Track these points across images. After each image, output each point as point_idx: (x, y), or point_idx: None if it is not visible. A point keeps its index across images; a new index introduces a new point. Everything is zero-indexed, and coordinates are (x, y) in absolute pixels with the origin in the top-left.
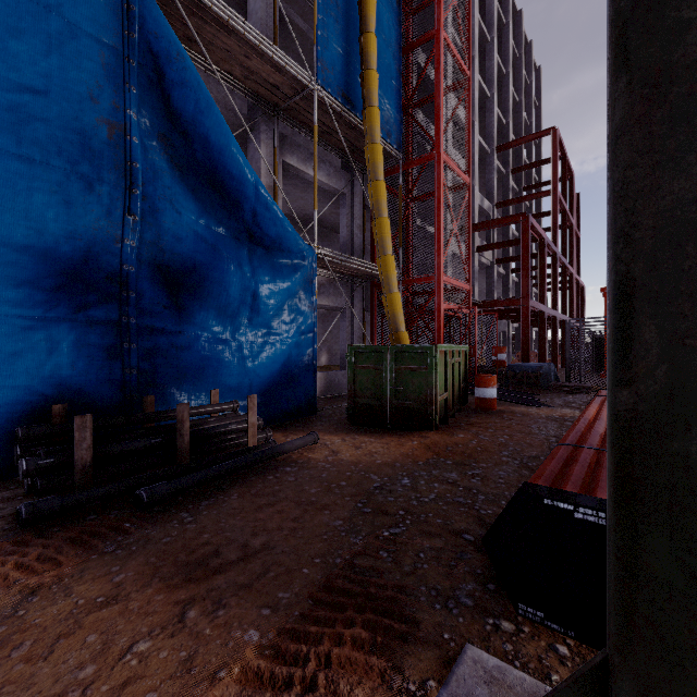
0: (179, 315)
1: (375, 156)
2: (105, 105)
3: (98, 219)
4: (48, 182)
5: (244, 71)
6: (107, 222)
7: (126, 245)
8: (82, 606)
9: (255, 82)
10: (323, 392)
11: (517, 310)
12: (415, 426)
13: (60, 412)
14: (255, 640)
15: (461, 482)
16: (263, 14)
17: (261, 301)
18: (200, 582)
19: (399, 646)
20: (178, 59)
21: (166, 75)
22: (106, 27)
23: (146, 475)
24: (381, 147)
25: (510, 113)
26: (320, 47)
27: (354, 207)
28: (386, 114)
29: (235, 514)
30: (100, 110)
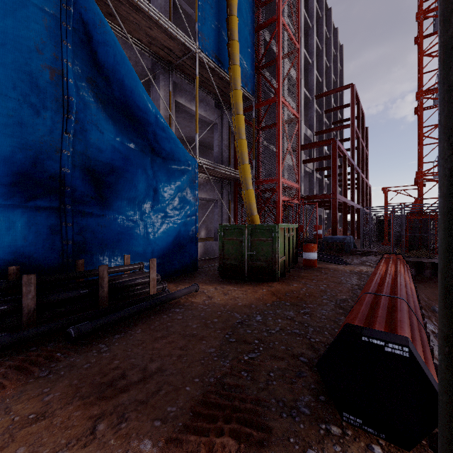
0: (102, 203)
1: (237, 98)
2: (48, 55)
3: (43, 135)
4: (6, 108)
5: (148, 38)
6: (50, 138)
7: (64, 154)
8: (17, 422)
9: (156, 46)
10: (203, 255)
11: (329, 202)
12: (264, 278)
13: (14, 271)
14: (148, 448)
15: (296, 318)
16: (161, 1)
17: (160, 194)
18: (110, 399)
19: (257, 450)
20: (101, 26)
21: (92, 37)
22: (49, 1)
23: (75, 316)
24: (241, 92)
25: (324, 74)
26: (200, 24)
27: (223, 132)
28: (244, 71)
29: (139, 345)
30: (45, 59)
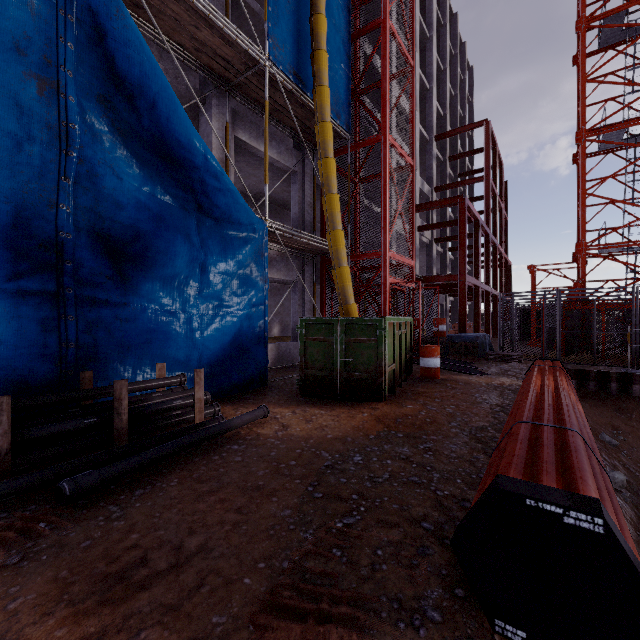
0: (121, 286)
1: (325, 134)
2: (36, 58)
3: (28, 181)
4: None
5: (194, 42)
6: (38, 185)
7: (62, 211)
8: None
9: (206, 54)
10: (275, 363)
11: (455, 285)
12: (365, 397)
13: None
14: None
15: (414, 458)
16: None
17: (211, 272)
18: (118, 604)
19: None
20: (119, 17)
21: (106, 33)
22: None
23: (74, 461)
24: (331, 126)
25: (447, 106)
26: (271, 24)
27: (305, 185)
28: (335, 96)
29: (172, 505)
30: (30, 64)
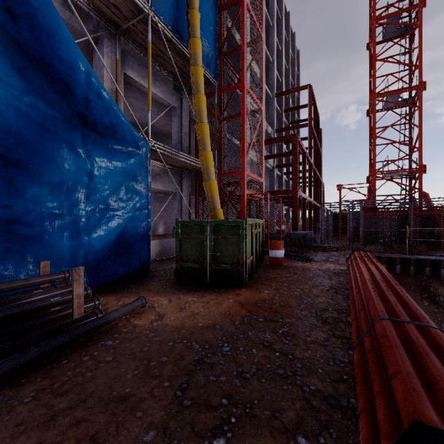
0: (2, 189)
1: (197, 75)
2: None
3: None
4: None
5: None
6: None
7: None
8: None
9: None
10: (159, 255)
11: (289, 198)
12: (229, 284)
13: None
14: None
15: (276, 345)
16: None
17: (97, 180)
18: None
19: None
20: None
21: None
22: None
23: None
24: (202, 69)
25: (283, 74)
26: None
27: (182, 118)
28: (206, 50)
29: (13, 437)
30: None
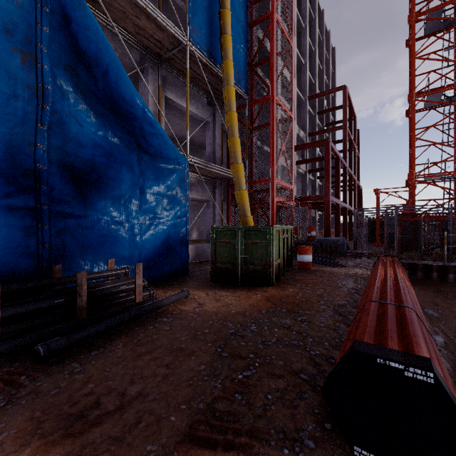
0: (82, 203)
1: (229, 94)
2: (20, 38)
3: (14, 127)
4: None
5: (136, 28)
6: (22, 130)
7: (39, 148)
8: None
9: (144, 37)
10: (194, 258)
11: (322, 203)
12: (258, 283)
13: None
14: None
15: (293, 327)
16: None
17: (148, 193)
18: (77, 437)
19: None
20: (81, 8)
21: (71, 20)
22: None
23: (47, 330)
24: (234, 88)
25: (316, 76)
26: (191, 15)
27: (215, 131)
28: (237, 67)
29: (118, 363)
30: (16, 42)
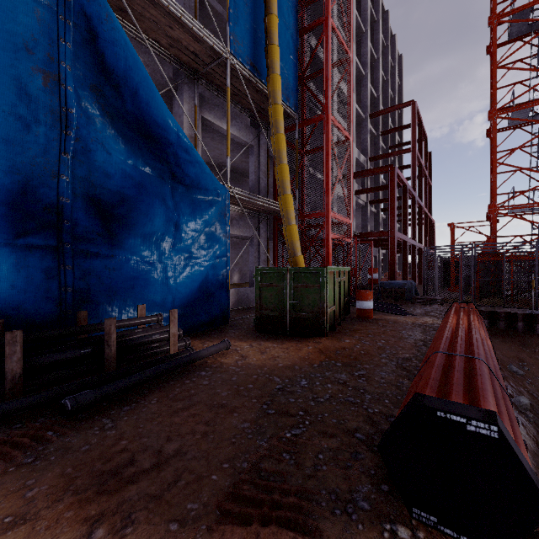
0: (110, 241)
1: (277, 114)
2: (41, 56)
3: (35, 156)
4: None
5: (169, 40)
6: (43, 159)
7: (62, 180)
8: None
9: (178, 49)
10: (235, 305)
11: (386, 240)
12: (310, 333)
13: None
14: None
15: (350, 383)
16: None
17: (183, 230)
18: (112, 494)
19: None
20: (108, 21)
21: (97, 34)
22: None
23: (74, 383)
24: (282, 107)
25: (380, 89)
26: (232, 23)
27: (260, 156)
28: (285, 82)
29: (153, 419)
30: (37, 61)
